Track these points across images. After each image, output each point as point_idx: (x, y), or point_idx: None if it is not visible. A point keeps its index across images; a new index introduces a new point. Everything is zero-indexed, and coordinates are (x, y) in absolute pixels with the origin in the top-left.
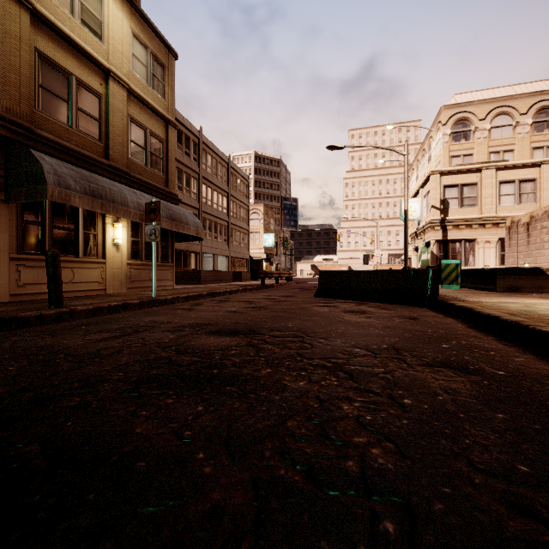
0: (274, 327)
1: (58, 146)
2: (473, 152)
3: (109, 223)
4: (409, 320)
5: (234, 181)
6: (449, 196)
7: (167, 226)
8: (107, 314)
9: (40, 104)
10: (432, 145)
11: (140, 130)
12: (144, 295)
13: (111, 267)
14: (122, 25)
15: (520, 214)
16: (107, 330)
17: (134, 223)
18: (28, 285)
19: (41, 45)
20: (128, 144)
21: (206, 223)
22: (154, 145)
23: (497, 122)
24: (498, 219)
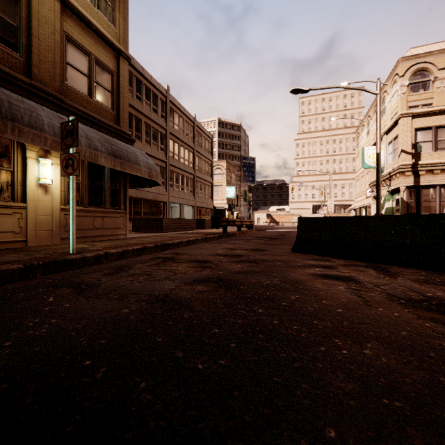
0: None
1: None
2: (432, 101)
3: (32, 158)
4: None
5: (199, 139)
6: (421, 139)
7: (108, 163)
8: None
9: None
10: (387, 99)
11: (81, 54)
12: (64, 250)
13: (36, 213)
14: None
15: None
16: None
17: None
18: None
19: None
20: (63, 67)
21: (173, 175)
22: (101, 75)
23: None
24: None
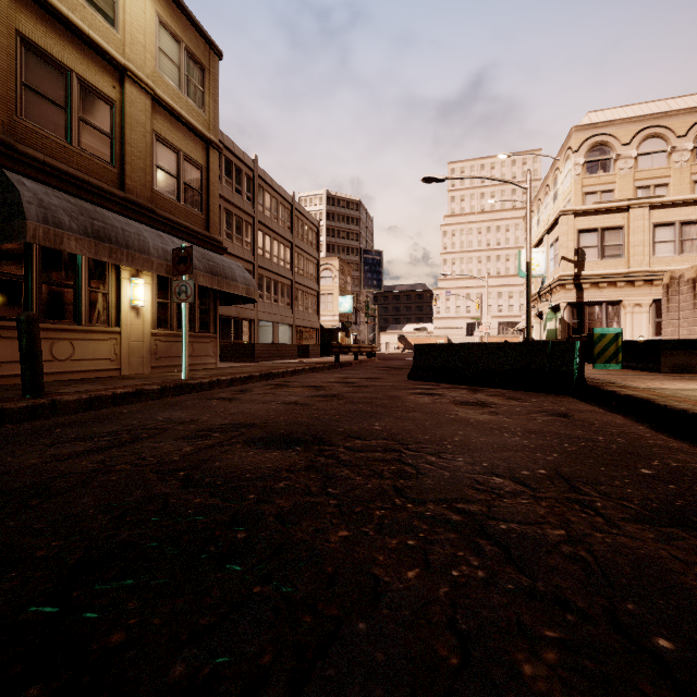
0: (353, 430)
1: (50, 169)
2: (613, 187)
3: (125, 278)
4: (558, 418)
5: (300, 227)
6: (585, 243)
7: (206, 282)
8: (111, 406)
9: (24, 109)
10: (559, 179)
11: (170, 153)
12: (172, 377)
13: (129, 338)
14: (144, 7)
15: (682, 268)
16: (90, 437)
17: (161, 279)
18: (6, 363)
19: (26, 28)
20: (152, 171)
21: (263, 282)
22: (190, 173)
23: (646, 147)
24: (652, 274)
